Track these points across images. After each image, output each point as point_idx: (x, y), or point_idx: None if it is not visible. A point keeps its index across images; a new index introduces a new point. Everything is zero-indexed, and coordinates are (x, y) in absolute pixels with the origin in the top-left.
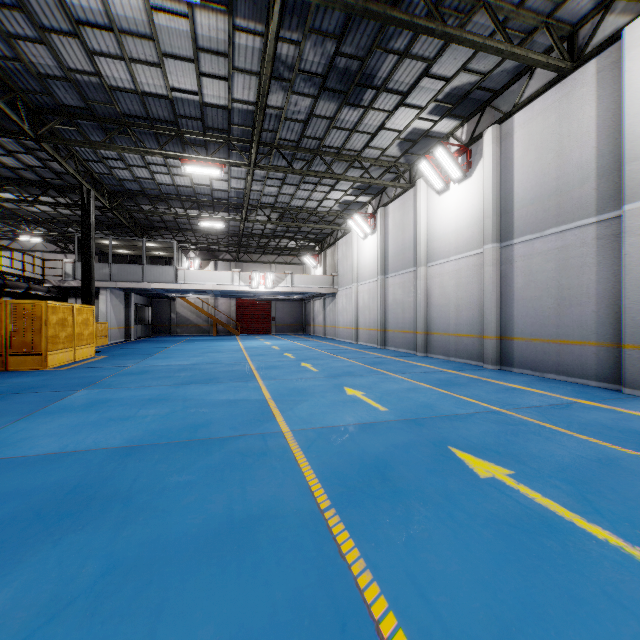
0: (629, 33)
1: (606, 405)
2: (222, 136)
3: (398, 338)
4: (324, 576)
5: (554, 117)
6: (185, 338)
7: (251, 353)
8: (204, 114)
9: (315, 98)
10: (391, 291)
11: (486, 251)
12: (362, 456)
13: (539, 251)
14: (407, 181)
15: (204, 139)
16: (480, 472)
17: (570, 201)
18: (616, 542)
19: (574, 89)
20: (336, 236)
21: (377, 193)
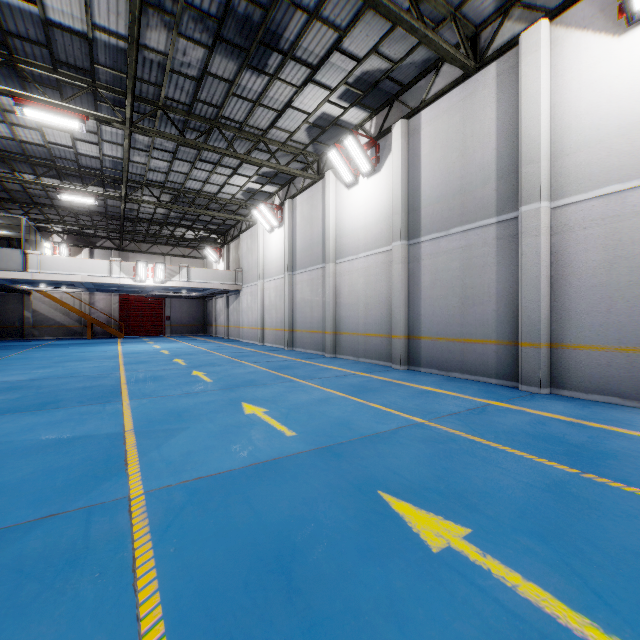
0: (527, 39)
1: (515, 405)
2: (83, 78)
3: (306, 338)
4: None
5: (459, 116)
6: (44, 342)
7: (129, 360)
8: (51, 39)
9: (209, 49)
10: (299, 289)
11: (395, 248)
12: (256, 535)
13: (445, 250)
14: (316, 172)
15: (55, 78)
16: (430, 539)
17: (473, 201)
18: None
19: (477, 90)
20: (240, 228)
21: (284, 184)
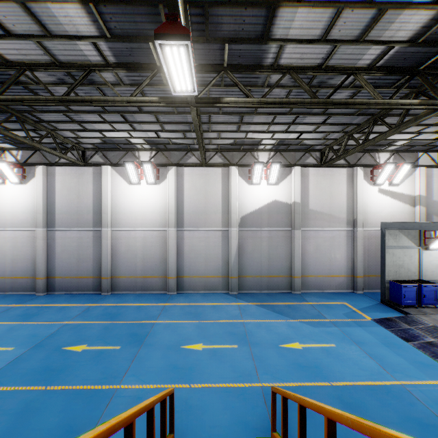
0: (104, 169)
1: (99, 304)
2: None
3: None
4: (65, 394)
5: (76, 180)
6: None
7: None
8: None
9: None
10: None
11: (39, 231)
12: (35, 370)
13: (69, 237)
14: None
15: None
16: (79, 350)
17: (83, 219)
18: (113, 347)
19: (85, 173)
20: None
21: None
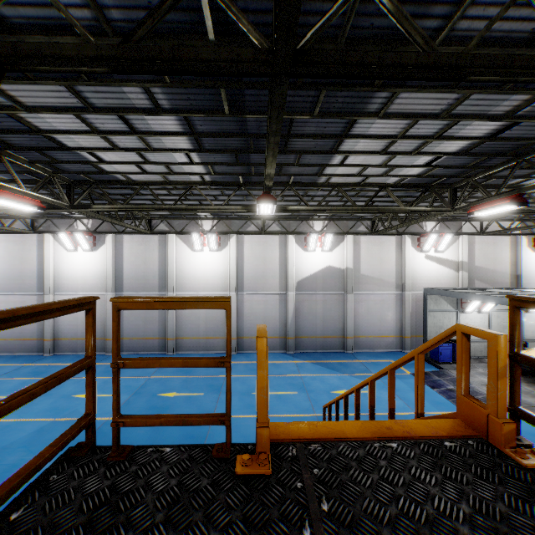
0: (170, 237)
1: None
2: None
3: (16, 345)
4: None
5: (143, 247)
6: None
7: None
8: None
9: None
10: (4, 307)
11: (109, 296)
12: (146, 408)
13: None
14: (31, 228)
15: None
16: (171, 396)
17: (149, 283)
18: (198, 394)
19: (151, 241)
20: None
21: None
